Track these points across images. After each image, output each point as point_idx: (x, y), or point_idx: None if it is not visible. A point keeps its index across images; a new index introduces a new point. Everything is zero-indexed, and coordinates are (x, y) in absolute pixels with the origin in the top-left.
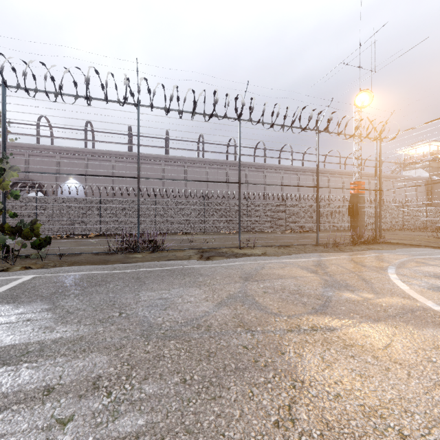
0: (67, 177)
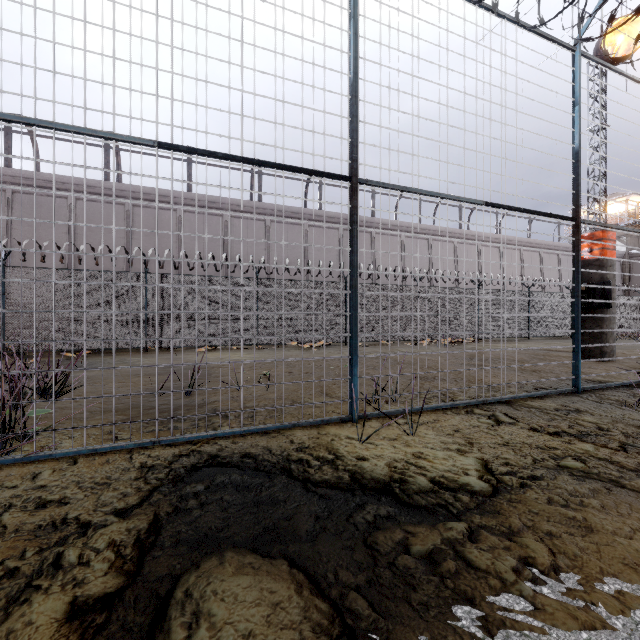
0: None
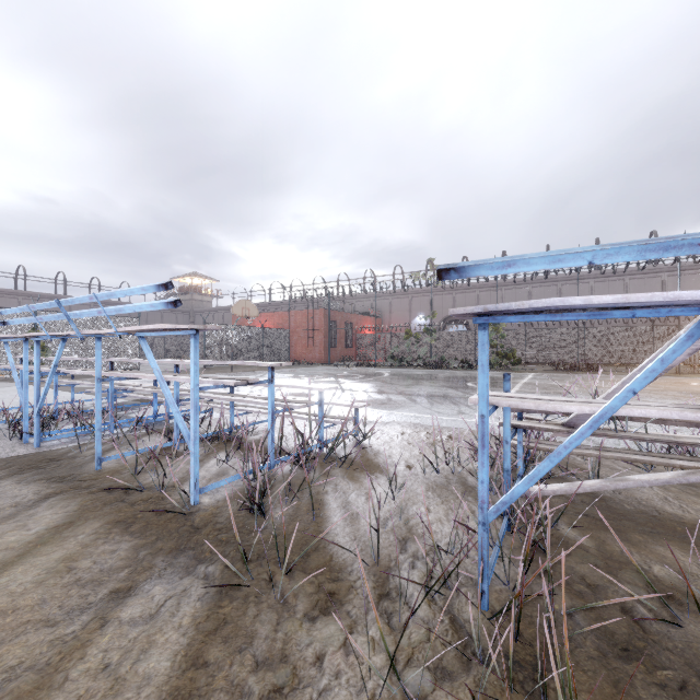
0: None
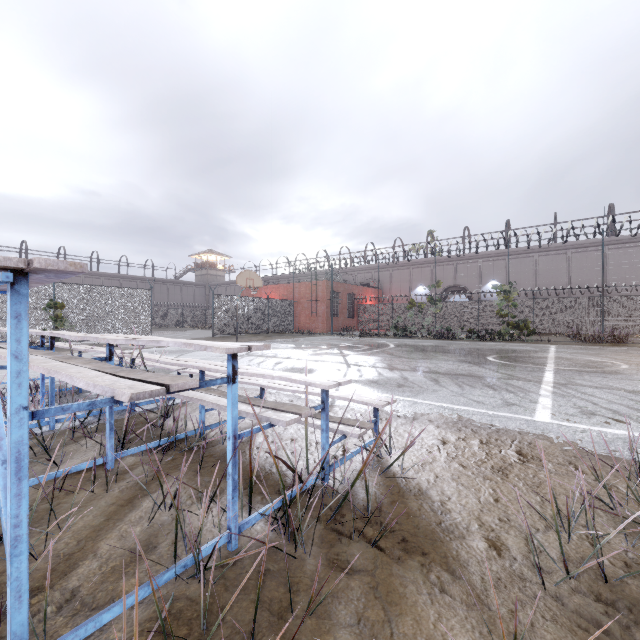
0: (488, 279)
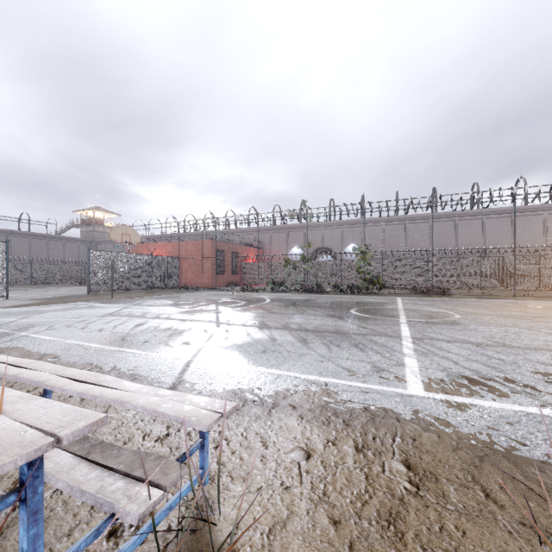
0: (348, 242)
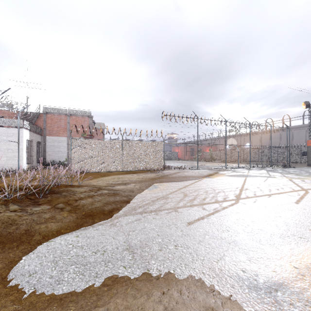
0: (246, 142)
